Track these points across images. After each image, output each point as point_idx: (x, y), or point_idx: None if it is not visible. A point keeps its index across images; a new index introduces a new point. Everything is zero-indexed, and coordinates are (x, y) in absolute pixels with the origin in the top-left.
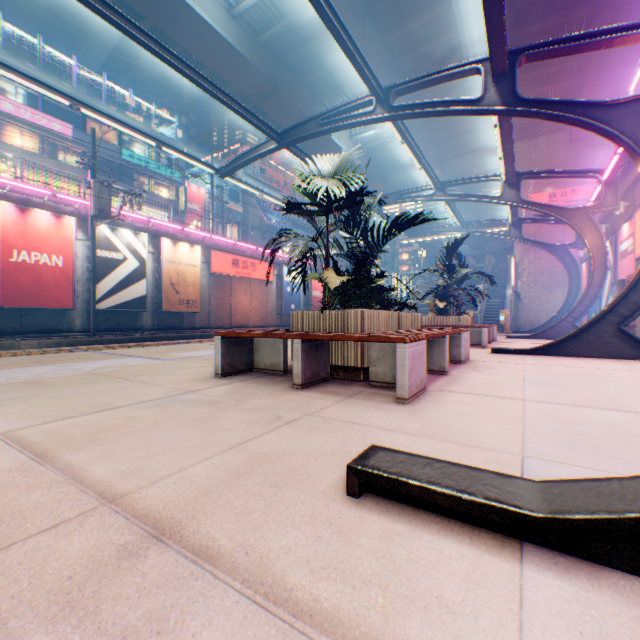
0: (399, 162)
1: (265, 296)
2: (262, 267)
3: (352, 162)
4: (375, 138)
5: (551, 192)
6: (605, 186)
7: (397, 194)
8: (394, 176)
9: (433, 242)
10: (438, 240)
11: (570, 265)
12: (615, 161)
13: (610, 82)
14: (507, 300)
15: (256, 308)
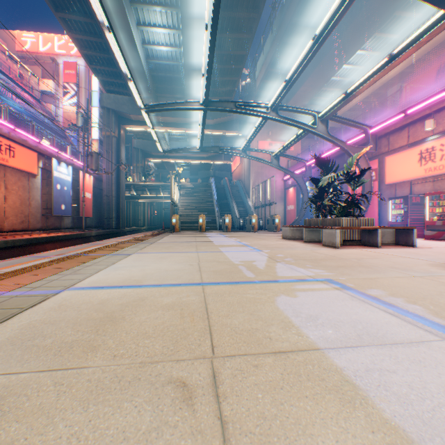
0: (173, 89)
1: (27, 192)
2: (24, 154)
3: (141, 70)
4: (164, 57)
5: (270, 142)
6: (370, 137)
7: (237, 103)
8: (165, 100)
9: (169, 165)
10: (174, 164)
11: (304, 188)
12: (403, 118)
13: (318, 82)
14: (252, 209)
15: (14, 206)
